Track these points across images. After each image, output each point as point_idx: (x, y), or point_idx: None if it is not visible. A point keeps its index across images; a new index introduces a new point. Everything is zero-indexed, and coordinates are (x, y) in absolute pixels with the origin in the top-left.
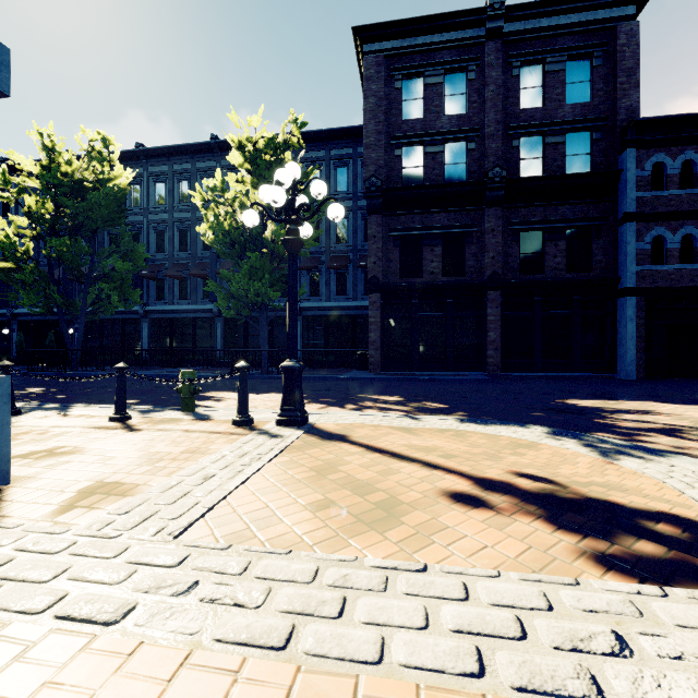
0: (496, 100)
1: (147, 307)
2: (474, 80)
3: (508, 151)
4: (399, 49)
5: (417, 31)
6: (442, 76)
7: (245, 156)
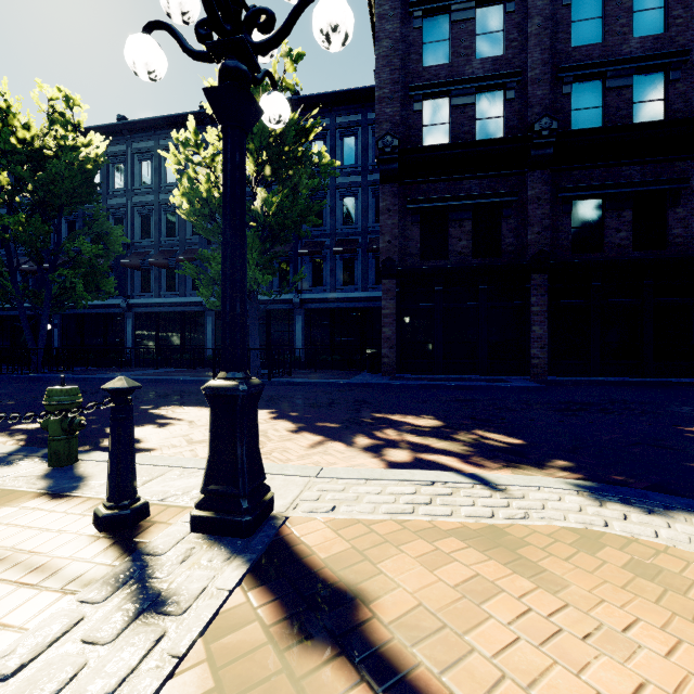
0: (543, 36)
1: (131, 299)
2: (514, 12)
3: (557, 99)
4: None
5: None
6: (473, 10)
7: None
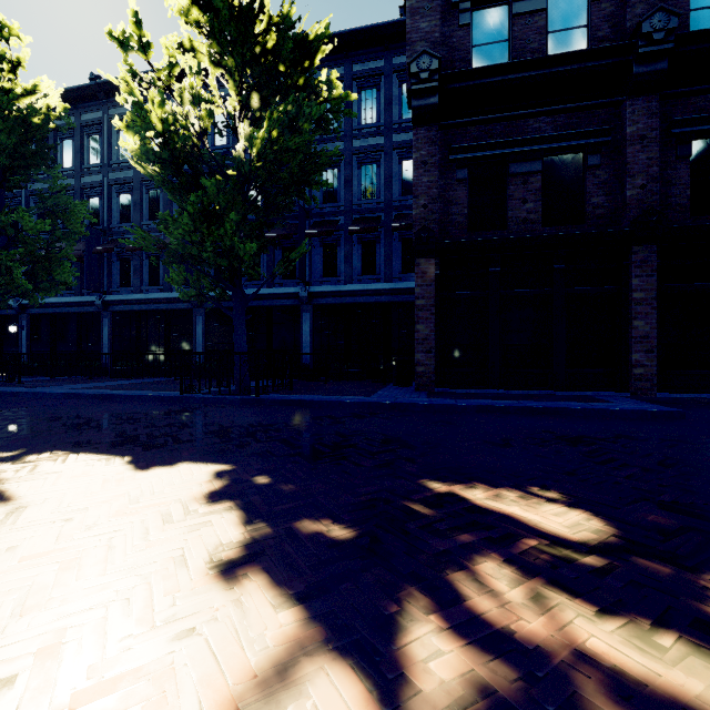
0: None
1: (107, 296)
2: None
3: None
4: None
5: None
6: None
7: None
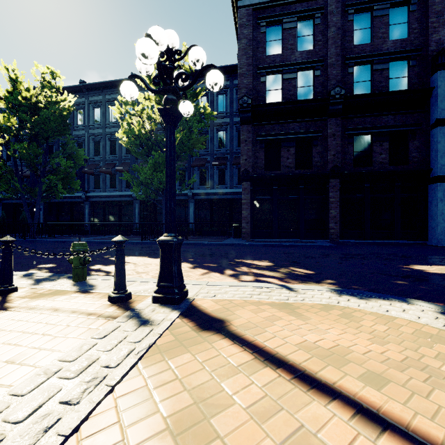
0: (336, 39)
1: (88, 193)
2: (320, 24)
3: (345, 76)
4: (264, 4)
5: None
6: (295, 22)
7: (150, 79)
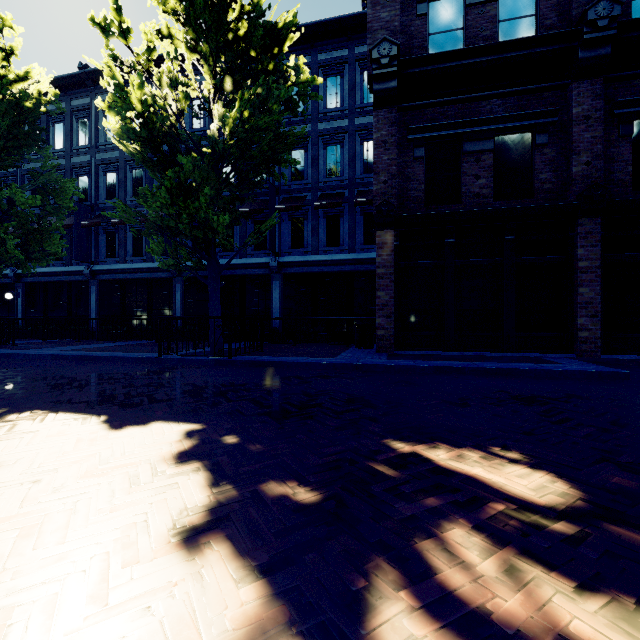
0: None
1: (95, 266)
2: None
3: None
4: None
5: None
6: None
7: None
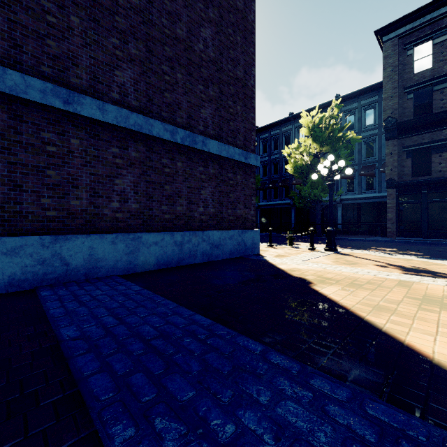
0: None
1: (259, 203)
2: None
3: None
4: (411, 29)
5: (425, 13)
6: None
7: (309, 129)
